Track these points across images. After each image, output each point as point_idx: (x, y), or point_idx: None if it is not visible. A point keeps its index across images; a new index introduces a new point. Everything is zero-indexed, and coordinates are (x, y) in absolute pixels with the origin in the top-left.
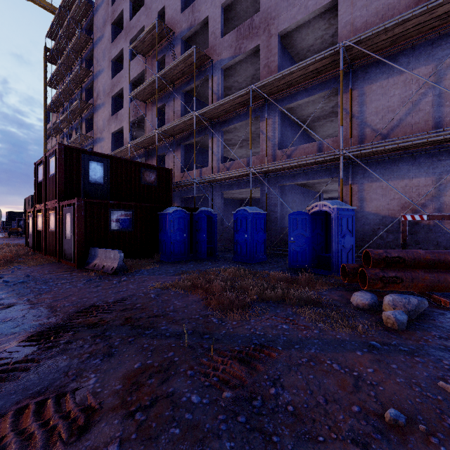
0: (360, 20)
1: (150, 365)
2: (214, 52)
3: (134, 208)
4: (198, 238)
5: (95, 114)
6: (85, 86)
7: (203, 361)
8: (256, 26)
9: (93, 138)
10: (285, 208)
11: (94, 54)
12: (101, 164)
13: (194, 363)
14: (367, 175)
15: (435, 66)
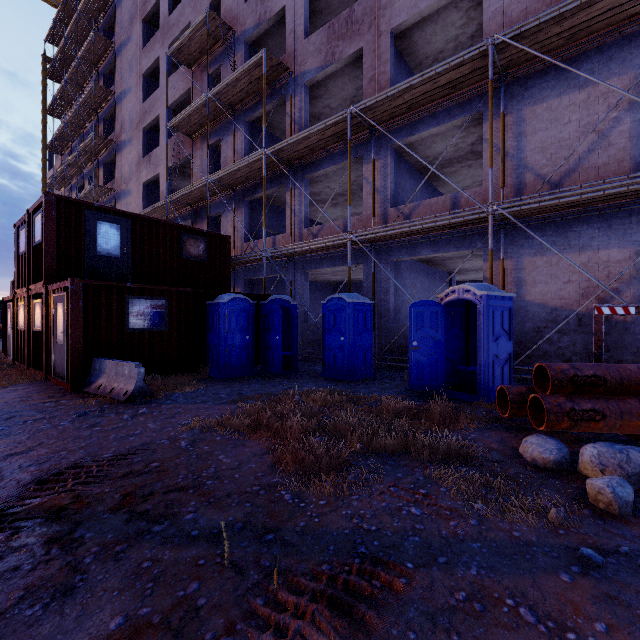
0: (517, 8)
1: (143, 621)
2: (294, 60)
3: (168, 295)
4: (268, 342)
5: (119, 156)
6: (103, 113)
7: (256, 607)
8: (358, 20)
9: (114, 192)
10: (400, 296)
11: (116, 66)
12: (117, 227)
13: (237, 612)
14: (528, 245)
15: (634, 76)
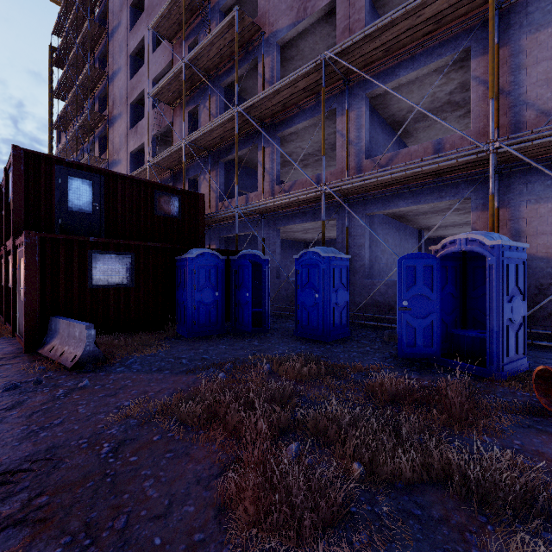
0: None
1: None
2: (266, 21)
3: (134, 250)
4: (239, 299)
5: (111, 130)
6: (99, 93)
7: None
8: None
9: (107, 161)
10: (374, 251)
11: (109, 50)
12: (89, 183)
13: None
14: (528, 191)
15: None
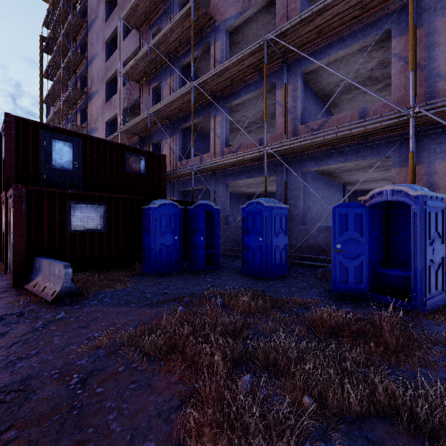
0: None
1: None
2: (217, 11)
3: (107, 201)
4: (194, 242)
5: (90, 103)
6: (80, 74)
7: None
8: None
9: (87, 129)
10: (307, 202)
11: (88, 38)
12: (70, 145)
13: None
14: (441, 150)
15: None
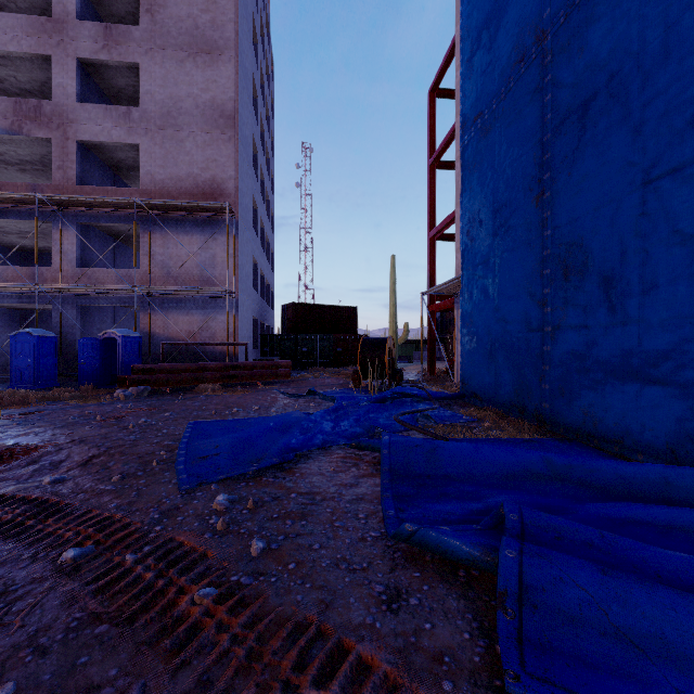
0: (159, 176)
1: None
2: None
3: None
4: None
5: None
6: None
7: None
8: (47, 115)
9: None
10: (89, 329)
11: None
12: None
13: None
14: (164, 307)
15: (207, 238)
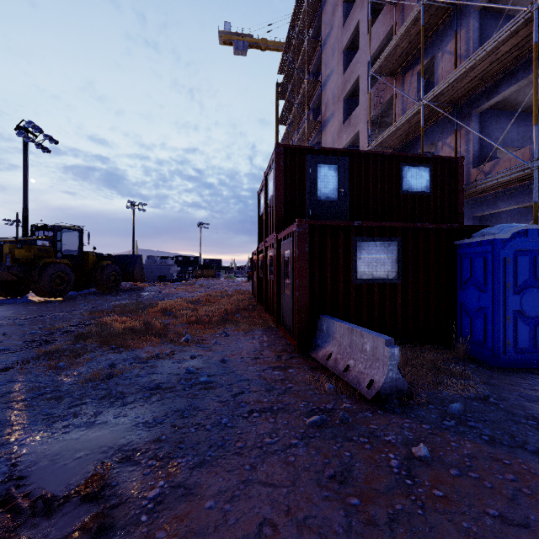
0: None
1: None
2: None
3: (401, 234)
4: None
5: (323, 133)
6: (312, 104)
7: None
8: None
9: None
10: None
11: (322, 59)
12: (335, 168)
13: None
14: None
15: None
